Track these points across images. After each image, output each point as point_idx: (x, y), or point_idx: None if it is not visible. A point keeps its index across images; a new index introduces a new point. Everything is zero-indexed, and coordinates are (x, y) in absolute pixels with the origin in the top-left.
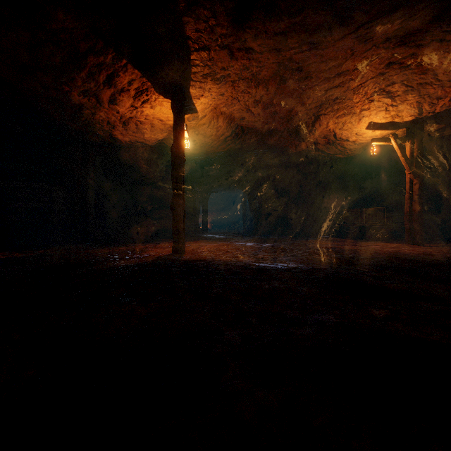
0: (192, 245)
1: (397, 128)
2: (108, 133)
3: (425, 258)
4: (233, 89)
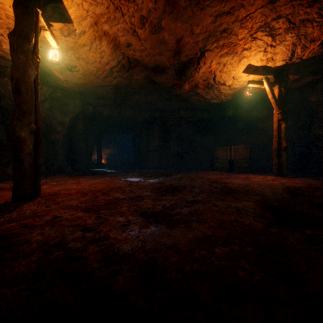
0: (65, 183)
1: (267, 74)
2: None
3: None
4: None
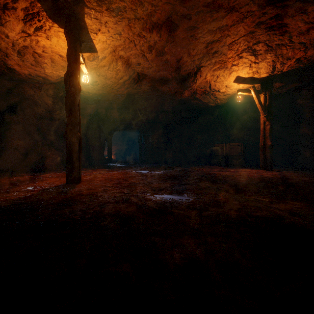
0: (92, 174)
1: (254, 83)
2: (2, 62)
3: (293, 182)
4: (130, 29)
